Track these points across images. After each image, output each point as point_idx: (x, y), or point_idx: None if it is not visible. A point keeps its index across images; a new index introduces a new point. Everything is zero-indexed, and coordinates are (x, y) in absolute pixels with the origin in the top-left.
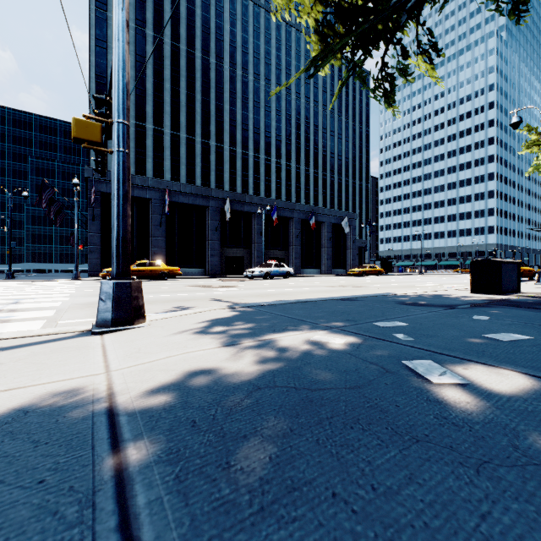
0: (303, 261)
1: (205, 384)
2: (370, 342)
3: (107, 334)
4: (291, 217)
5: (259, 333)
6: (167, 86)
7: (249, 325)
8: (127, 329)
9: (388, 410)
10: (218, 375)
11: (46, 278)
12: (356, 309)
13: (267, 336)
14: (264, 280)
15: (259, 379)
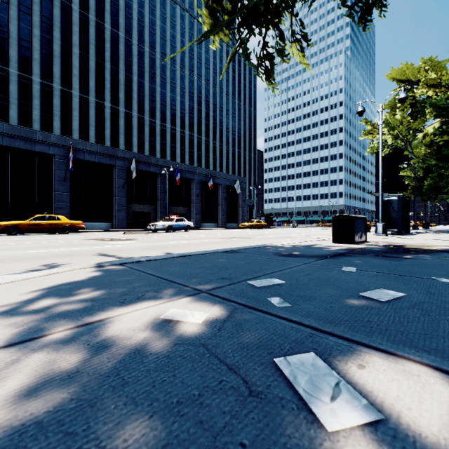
0: (203, 216)
1: None
2: (239, 316)
3: None
4: (192, 179)
5: (98, 308)
6: (76, 51)
7: (98, 292)
8: None
9: None
10: None
11: None
12: (236, 263)
13: (105, 313)
14: (166, 233)
15: None
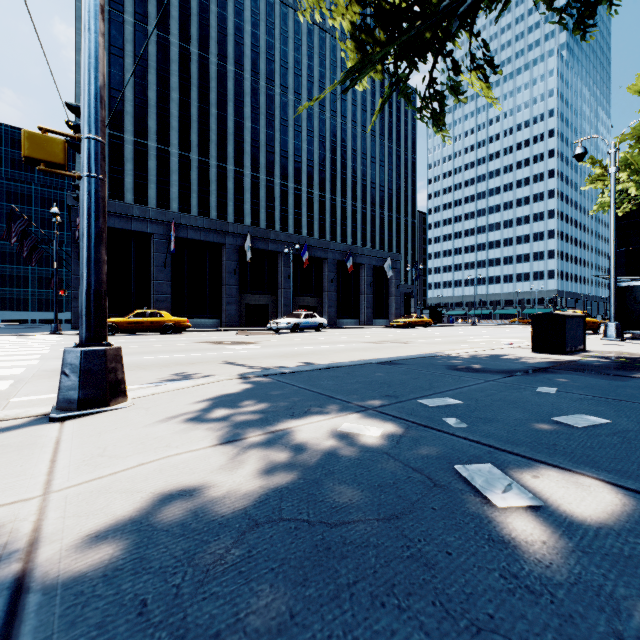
0: (339, 310)
1: (180, 518)
2: (414, 433)
3: (71, 420)
4: (324, 258)
5: (273, 419)
6: (175, 96)
7: (262, 405)
8: (99, 412)
9: (436, 563)
10: (202, 500)
11: (17, 332)
12: (398, 378)
13: (282, 423)
14: (291, 333)
15: (260, 506)
